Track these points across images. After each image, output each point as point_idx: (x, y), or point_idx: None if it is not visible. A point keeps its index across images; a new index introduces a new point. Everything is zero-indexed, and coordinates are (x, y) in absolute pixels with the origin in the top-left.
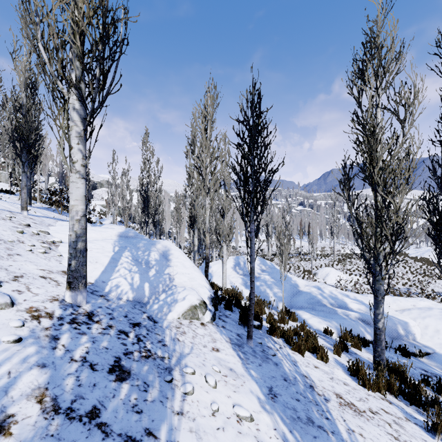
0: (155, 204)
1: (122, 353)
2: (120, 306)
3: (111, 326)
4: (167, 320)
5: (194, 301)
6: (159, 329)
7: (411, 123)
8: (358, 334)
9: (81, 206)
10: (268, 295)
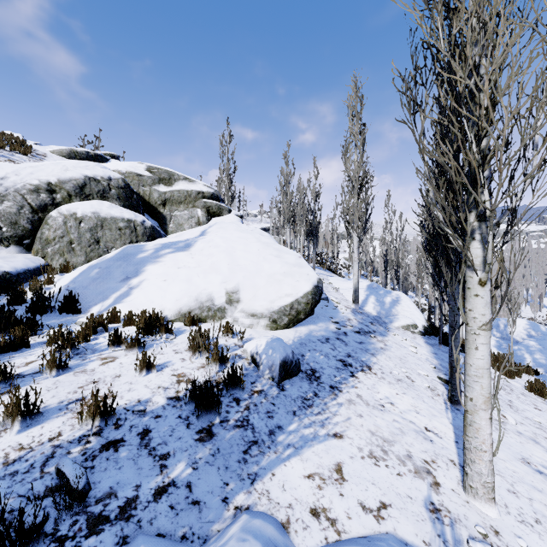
0: (397, 260)
1: (372, 322)
2: (370, 314)
3: (368, 317)
4: (391, 325)
5: (408, 322)
6: (387, 325)
7: None
8: None
9: (357, 273)
10: (524, 359)
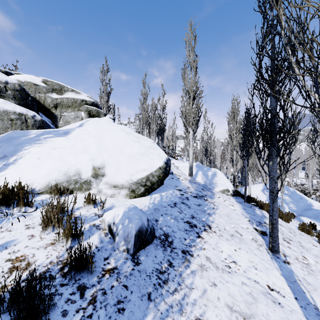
0: (210, 150)
1: (203, 188)
2: (200, 183)
3: (199, 185)
4: (214, 190)
5: (224, 188)
6: (211, 190)
7: None
8: None
9: (192, 156)
10: (284, 207)
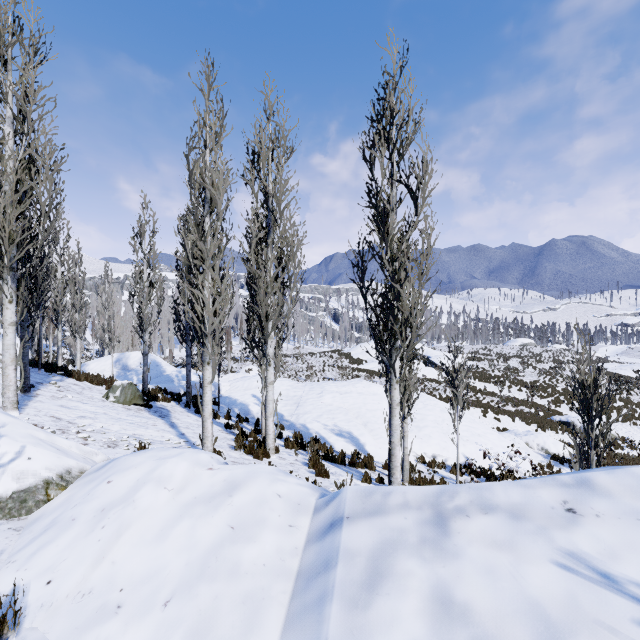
0: None
1: None
2: None
3: None
4: None
5: None
6: None
7: (154, 266)
8: (165, 388)
9: None
10: (132, 380)
